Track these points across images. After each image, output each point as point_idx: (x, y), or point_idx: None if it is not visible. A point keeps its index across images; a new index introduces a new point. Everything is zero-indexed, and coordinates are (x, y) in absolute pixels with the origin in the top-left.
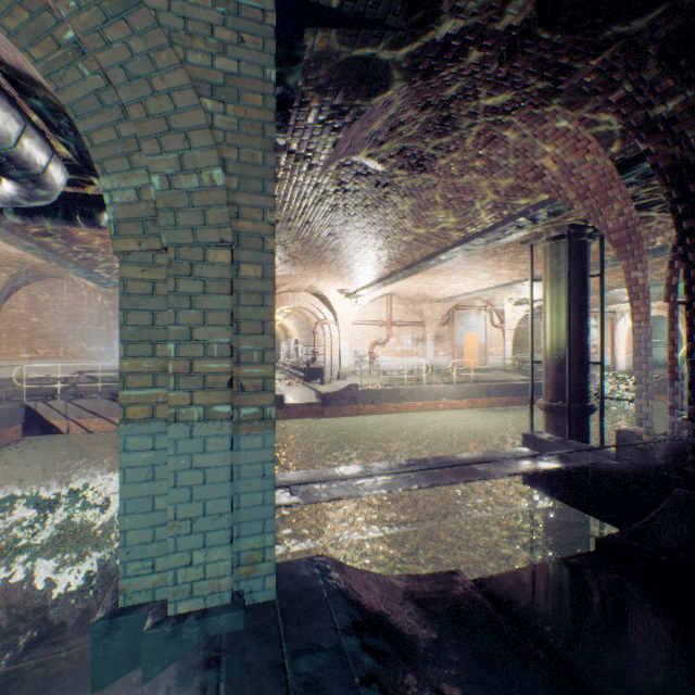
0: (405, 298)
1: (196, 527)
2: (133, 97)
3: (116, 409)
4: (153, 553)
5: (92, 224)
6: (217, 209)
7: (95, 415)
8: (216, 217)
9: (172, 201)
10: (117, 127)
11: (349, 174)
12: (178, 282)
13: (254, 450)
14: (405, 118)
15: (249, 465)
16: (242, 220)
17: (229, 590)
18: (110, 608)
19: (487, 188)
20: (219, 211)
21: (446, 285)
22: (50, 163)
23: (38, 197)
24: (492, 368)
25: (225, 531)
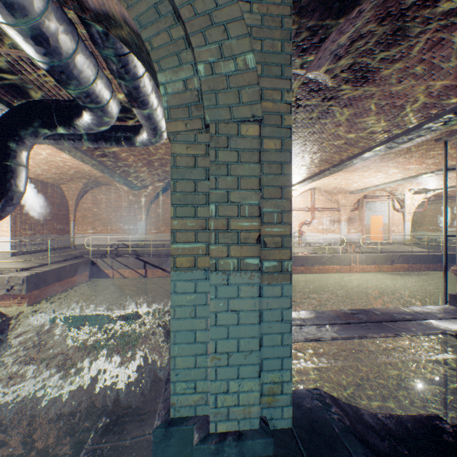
0: (325, 191)
1: (231, 360)
2: (183, 0)
3: (139, 264)
4: (194, 376)
5: (130, 144)
6: (249, 88)
7: (127, 267)
8: (248, 96)
9: (213, 84)
10: (169, 32)
11: (304, 91)
12: (217, 153)
13: (274, 297)
14: (364, 31)
15: (269, 310)
16: (264, 102)
17: (257, 417)
18: (163, 417)
19: (420, 91)
20: (251, 90)
21: (359, 179)
22: (111, 97)
23: (103, 122)
24: (394, 242)
25: (254, 366)
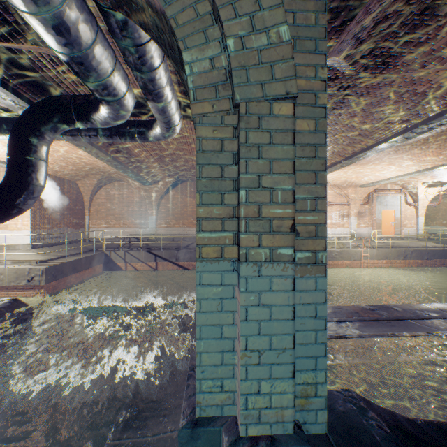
0: (334, 185)
1: (262, 358)
2: None
3: (150, 257)
4: (221, 374)
5: (143, 139)
6: (283, 63)
7: (139, 260)
8: (282, 71)
9: (243, 60)
10: (195, 7)
11: None
12: (248, 135)
13: (307, 291)
14: (390, 11)
15: (302, 305)
16: (296, 79)
17: (291, 421)
18: (188, 416)
19: (445, 76)
20: (284, 65)
21: (371, 172)
22: (127, 90)
23: (119, 116)
24: (406, 237)
25: (287, 366)
